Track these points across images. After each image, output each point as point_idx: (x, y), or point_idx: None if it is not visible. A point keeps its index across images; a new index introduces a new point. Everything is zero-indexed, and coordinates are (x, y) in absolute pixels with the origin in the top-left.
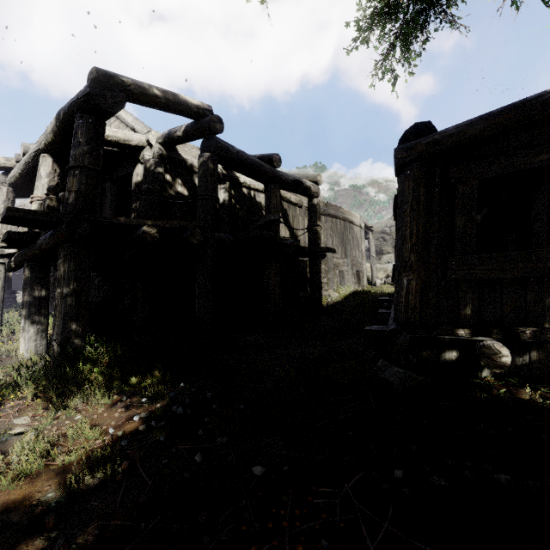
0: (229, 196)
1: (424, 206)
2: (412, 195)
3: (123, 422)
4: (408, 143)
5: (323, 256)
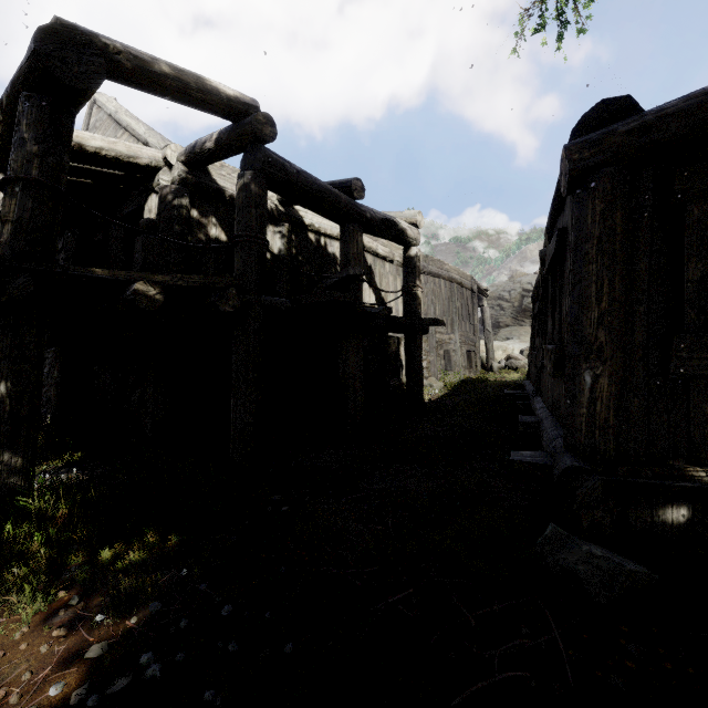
0: (289, 243)
1: (622, 244)
2: (600, 224)
3: (48, 672)
4: (592, 134)
5: (425, 331)
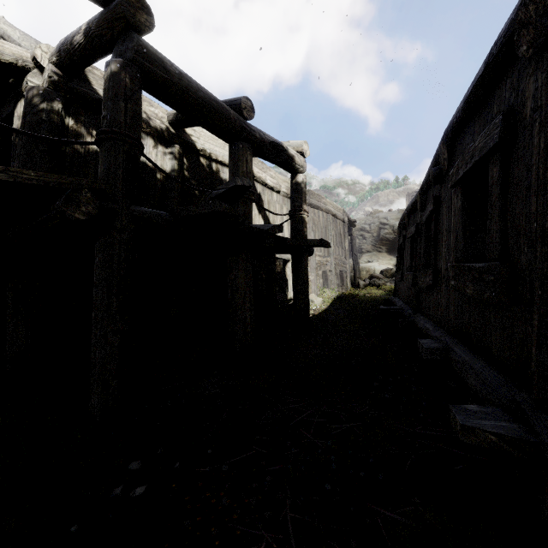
0: (180, 165)
1: None
2: None
3: None
4: None
5: (310, 252)
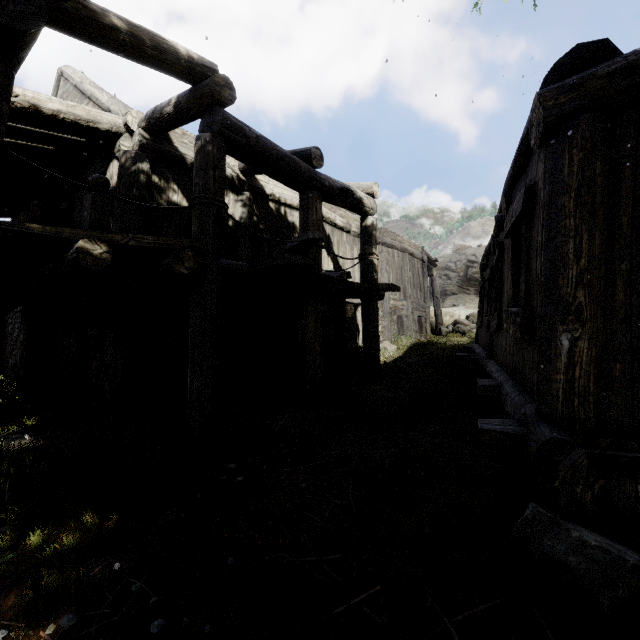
0: (250, 212)
1: (602, 196)
2: (579, 175)
3: None
4: (568, 79)
5: (381, 296)
